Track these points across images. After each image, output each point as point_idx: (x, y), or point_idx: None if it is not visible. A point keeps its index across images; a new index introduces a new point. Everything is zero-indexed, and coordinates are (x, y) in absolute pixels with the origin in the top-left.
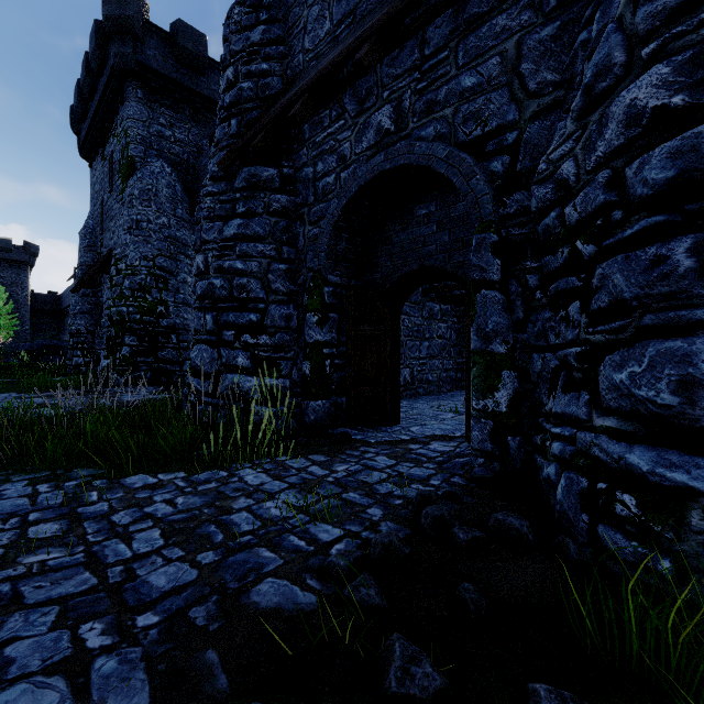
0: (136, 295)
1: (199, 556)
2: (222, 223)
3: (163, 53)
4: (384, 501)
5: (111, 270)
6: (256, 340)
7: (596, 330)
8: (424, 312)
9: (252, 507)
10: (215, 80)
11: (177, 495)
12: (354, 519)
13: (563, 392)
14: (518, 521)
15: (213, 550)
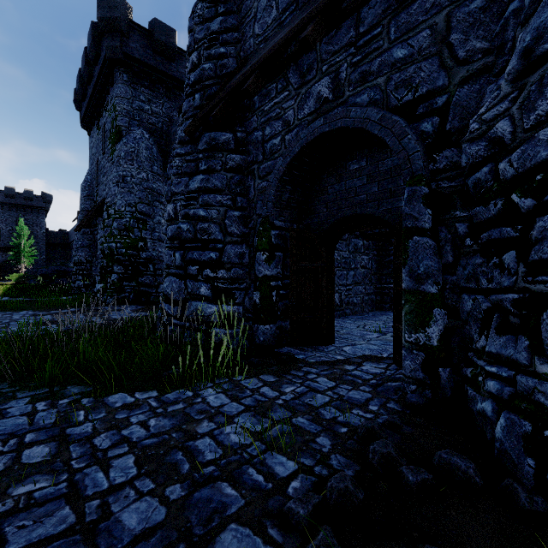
0: (122, 234)
1: (168, 489)
2: (188, 179)
3: (143, 45)
4: (330, 428)
5: (104, 214)
6: (216, 274)
7: (537, 280)
8: (350, 247)
9: (214, 432)
10: (182, 65)
11: (150, 416)
12: (306, 450)
13: (497, 333)
14: (464, 463)
15: (180, 483)
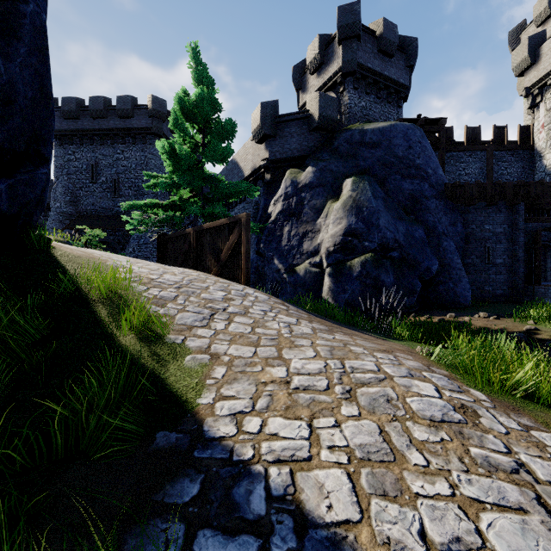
0: None
1: None
2: None
3: None
4: None
5: None
6: None
7: None
8: None
9: None
10: None
11: None
12: None
13: None
14: None
15: None
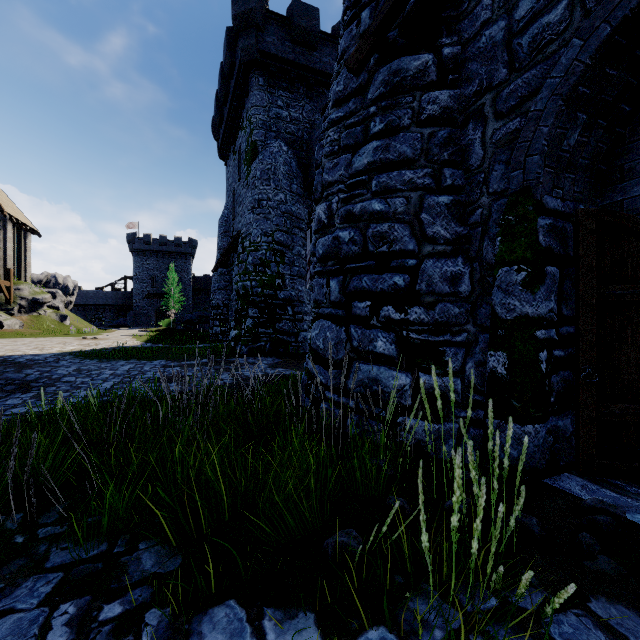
0: (258, 269)
1: None
2: (350, 155)
3: (280, 37)
4: None
5: (238, 248)
6: (404, 314)
7: None
8: None
9: None
10: (326, 53)
11: None
12: None
13: None
14: None
15: None
